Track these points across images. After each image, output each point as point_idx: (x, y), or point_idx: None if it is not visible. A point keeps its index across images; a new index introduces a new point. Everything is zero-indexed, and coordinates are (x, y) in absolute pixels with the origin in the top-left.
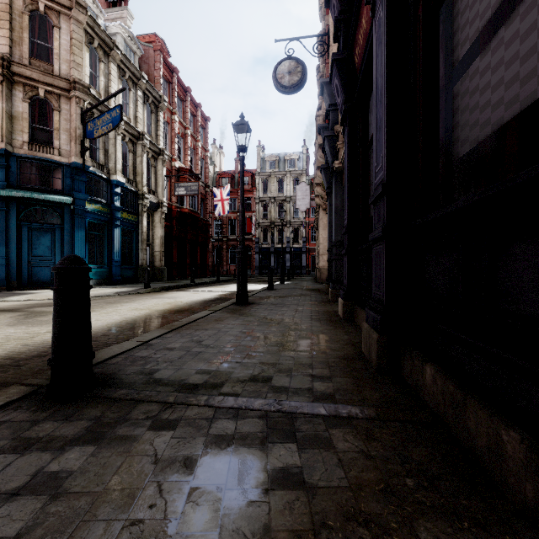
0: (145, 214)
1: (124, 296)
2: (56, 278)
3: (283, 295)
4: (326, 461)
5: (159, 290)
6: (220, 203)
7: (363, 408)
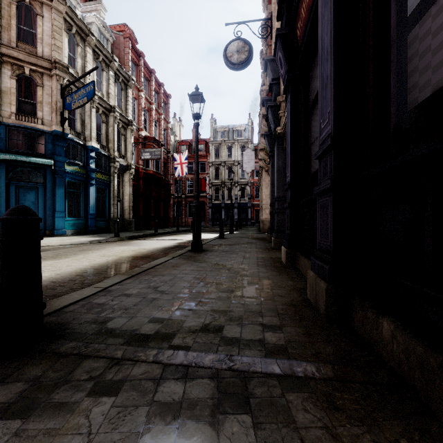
0: (116, 175)
1: (96, 243)
2: (2, 229)
3: (232, 243)
4: (286, 442)
5: (127, 238)
6: (179, 166)
7: (319, 366)
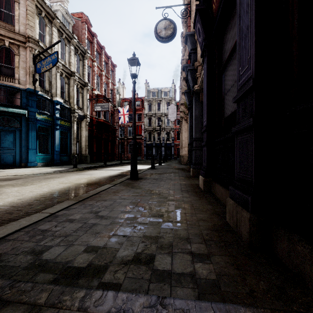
0: (75, 122)
1: (59, 173)
2: None
3: (161, 172)
4: None
5: (83, 169)
6: (122, 116)
7: (258, 312)
